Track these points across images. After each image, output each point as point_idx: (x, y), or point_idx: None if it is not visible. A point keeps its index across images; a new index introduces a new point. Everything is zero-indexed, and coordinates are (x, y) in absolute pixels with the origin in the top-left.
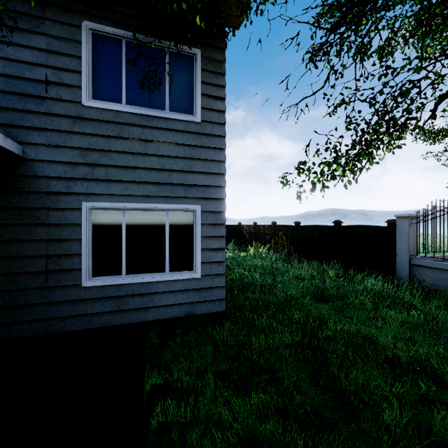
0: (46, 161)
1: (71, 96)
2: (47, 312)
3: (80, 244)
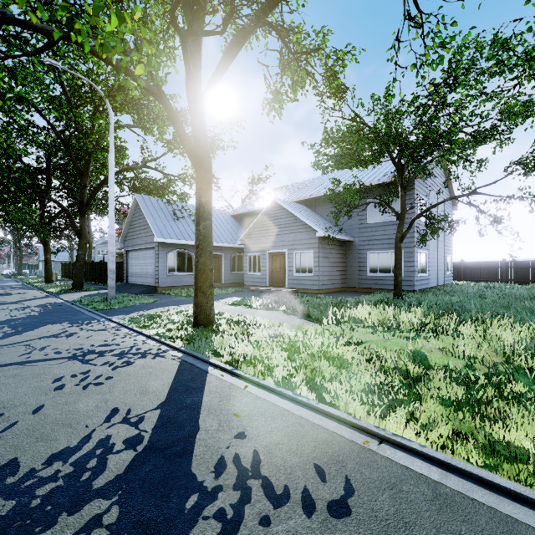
0: (358, 241)
1: (364, 222)
2: (358, 281)
3: (366, 263)
